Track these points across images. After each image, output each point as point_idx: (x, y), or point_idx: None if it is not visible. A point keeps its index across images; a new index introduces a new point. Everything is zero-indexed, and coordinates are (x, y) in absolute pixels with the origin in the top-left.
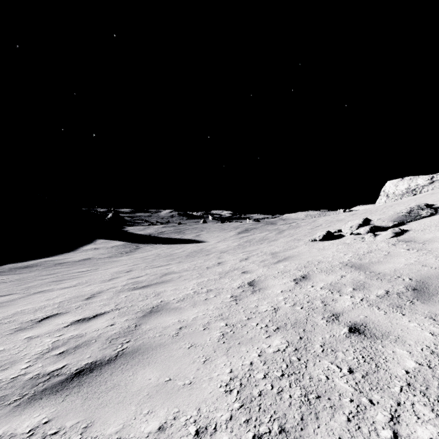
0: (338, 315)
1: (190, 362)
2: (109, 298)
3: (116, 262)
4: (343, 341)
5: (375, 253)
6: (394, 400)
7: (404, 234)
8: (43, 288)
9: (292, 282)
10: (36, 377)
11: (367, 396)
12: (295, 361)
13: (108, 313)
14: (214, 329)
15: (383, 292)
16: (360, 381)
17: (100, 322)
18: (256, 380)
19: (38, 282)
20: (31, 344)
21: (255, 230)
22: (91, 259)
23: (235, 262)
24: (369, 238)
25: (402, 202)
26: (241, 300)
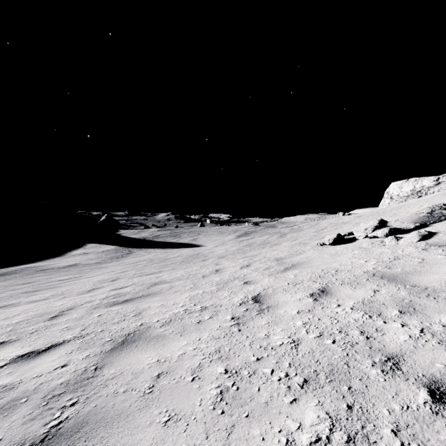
0: (397, 360)
1: None
2: (78, 318)
3: (104, 268)
4: (433, 423)
5: (405, 260)
6: None
7: (433, 237)
8: (9, 301)
9: (309, 299)
10: None
11: None
12: None
13: (67, 343)
14: (207, 380)
15: None
16: None
17: (50, 359)
18: None
19: (7, 294)
20: None
21: (255, 233)
22: (77, 265)
23: (235, 269)
24: (390, 242)
25: (412, 203)
26: (245, 325)
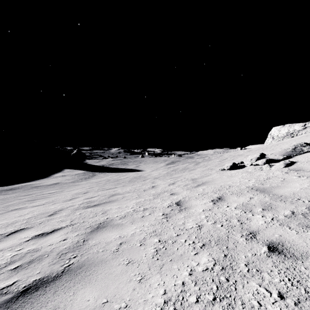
0: (255, 234)
1: (127, 280)
2: (67, 215)
3: (77, 185)
4: (266, 260)
5: (273, 179)
6: None
7: (293, 165)
8: (19, 206)
9: (211, 203)
10: None
11: None
12: (225, 282)
13: (64, 228)
14: (149, 245)
15: (289, 212)
16: None
17: (55, 236)
18: (189, 304)
19: (16, 201)
20: None
21: (179, 162)
22: (59, 183)
23: (165, 186)
24: (266, 168)
25: (285, 142)
26: (170, 218)
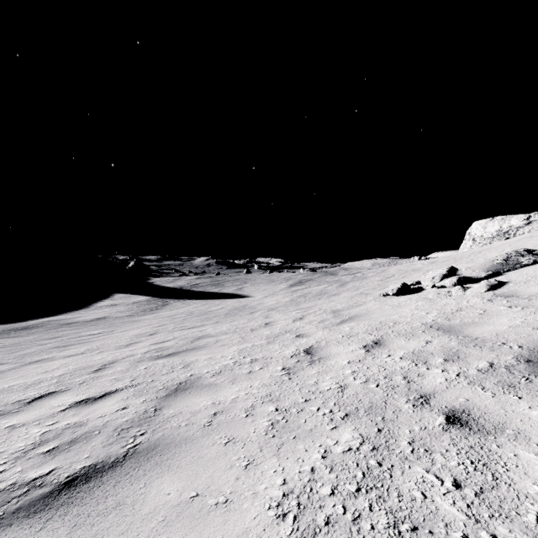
0: (428, 397)
1: (226, 467)
2: (124, 370)
3: (138, 322)
4: (441, 436)
5: (467, 311)
6: (531, 537)
7: (502, 287)
8: (42, 356)
9: (362, 350)
10: (10, 489)
11: (487, 528)
12: (375, 467)
13: (121, 391)
14: (260, 416)
15: (486, 365)
16: (473, 502)
17: (109, 404)
18: (320, 497)
19: (36, 349)
20: (13, 437)
21: (311, 281)
22: (106, 318)
23: (287, 322)
24: (457, 292)
25: (494, 247)
26: (295, 374)
